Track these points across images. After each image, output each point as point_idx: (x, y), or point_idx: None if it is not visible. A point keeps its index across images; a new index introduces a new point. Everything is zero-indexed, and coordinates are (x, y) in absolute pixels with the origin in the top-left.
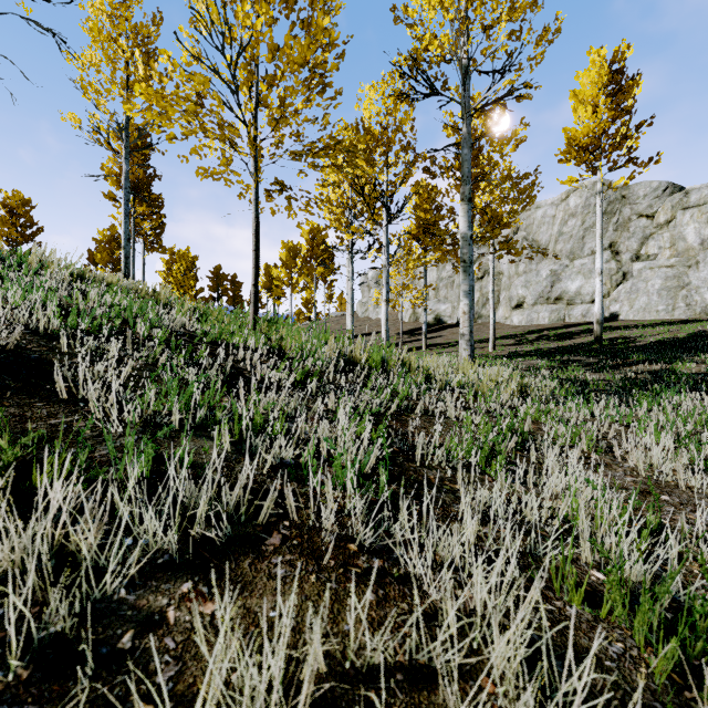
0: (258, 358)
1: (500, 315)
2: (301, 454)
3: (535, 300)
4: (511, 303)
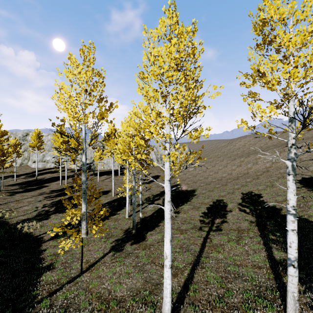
0: None
1: (29, 164)
2: None
3: (39, 161)
4: (32, 161)
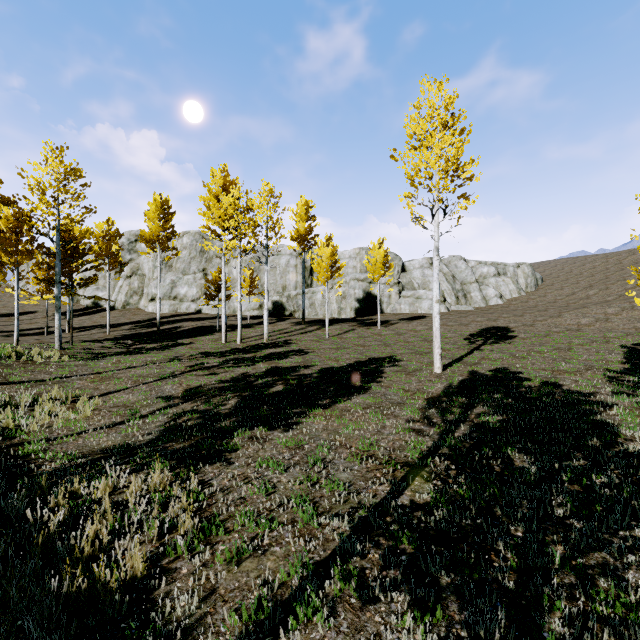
0: None
1: (142, 304)
2: None
3: (163, 297)
4: (148, 297)
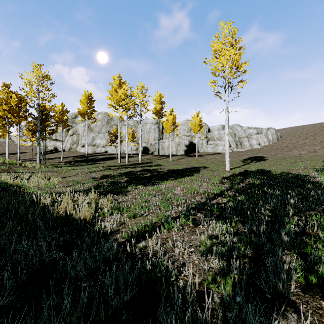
0: None
1: (78, 149)
2: (0, 167)
3: (88, 145)
4: (81, 145)
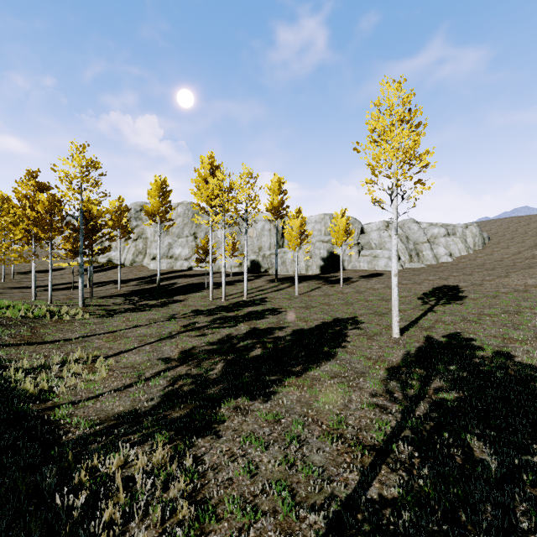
0: (5, 320)
1: (146, 262)
2: (19, 332)
3: (162, 256)
4: (150, 257)
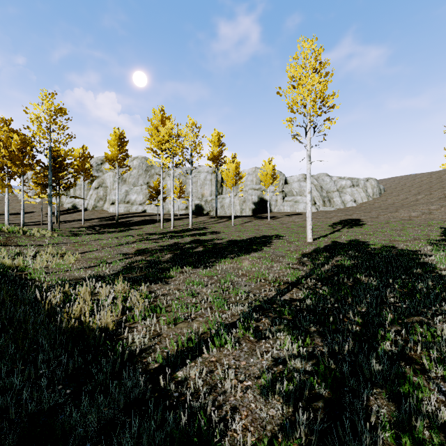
0: None
1: (106, 207)
2: None
3: (120, 202)
4: (110, 202)
